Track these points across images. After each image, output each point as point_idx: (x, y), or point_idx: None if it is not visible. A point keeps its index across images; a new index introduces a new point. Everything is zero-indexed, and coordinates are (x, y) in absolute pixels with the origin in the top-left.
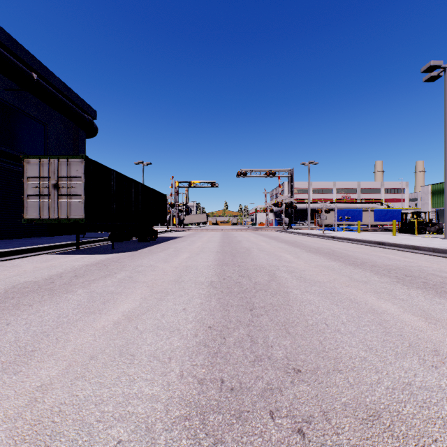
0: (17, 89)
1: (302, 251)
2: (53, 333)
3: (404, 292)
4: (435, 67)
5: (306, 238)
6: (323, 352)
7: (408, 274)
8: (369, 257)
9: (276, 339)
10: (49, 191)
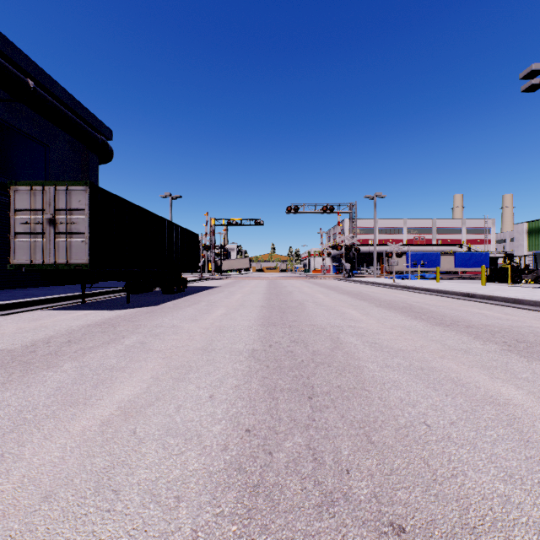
0: (9, 99)
1: (371, 305)
2: (1, 443)
3: (524, 367)
4: (537, 72)
5: (374, 288)
6: (435, 484)
7: (520, 339)
8: (460, 314)
9: (353, 454)
10: (43, 228)
